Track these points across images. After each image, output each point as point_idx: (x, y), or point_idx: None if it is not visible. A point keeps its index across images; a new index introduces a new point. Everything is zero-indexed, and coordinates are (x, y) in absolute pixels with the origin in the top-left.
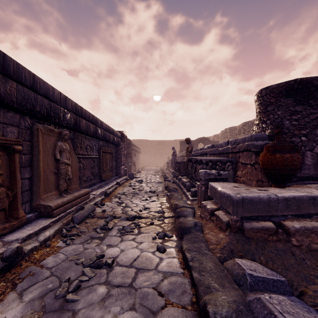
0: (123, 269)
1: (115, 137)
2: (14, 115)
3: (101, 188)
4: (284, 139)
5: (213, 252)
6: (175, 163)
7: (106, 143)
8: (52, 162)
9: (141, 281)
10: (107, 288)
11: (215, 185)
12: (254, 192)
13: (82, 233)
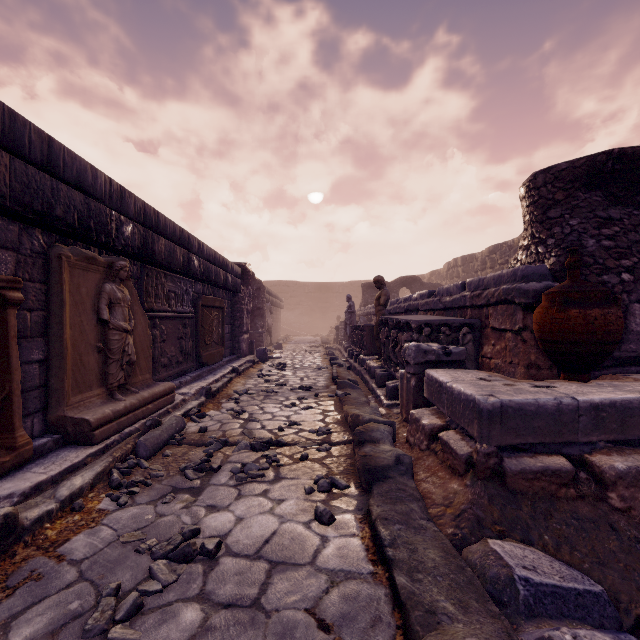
0: (240, 564)
1: (228, 275)
2: (6, 224)
3: (199, 380)
4: (585, 279)
5: (439, 523)
6: (352, 329)
7: (211, 288)
8: (92, 326)
9: (279, 593)
10: (202, 610)
11: (440, 375)
12: (524, 392)
13: (155, 479)
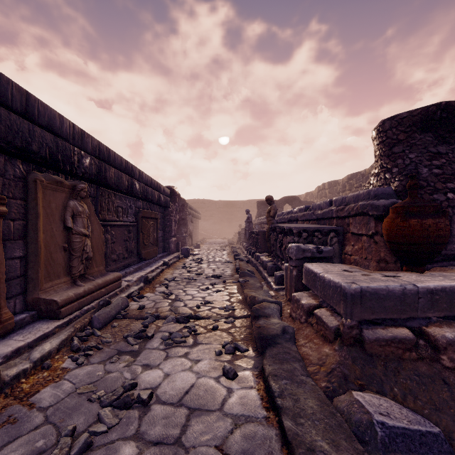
0: (167, 410)
1: (161, 195)
2: None
3: (139, 270)
4: (420, 197)
5: (315, 378)
6: (250, 234)
7: (148, 204)
8: (60, 232)
9: (196, 433)
10: (137, 447)
11: (314, 267)
12: (378, 280)
13: (105, 344)
